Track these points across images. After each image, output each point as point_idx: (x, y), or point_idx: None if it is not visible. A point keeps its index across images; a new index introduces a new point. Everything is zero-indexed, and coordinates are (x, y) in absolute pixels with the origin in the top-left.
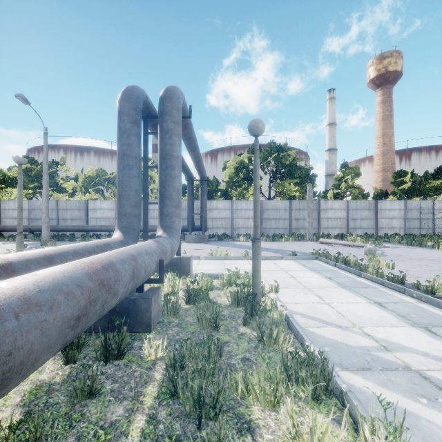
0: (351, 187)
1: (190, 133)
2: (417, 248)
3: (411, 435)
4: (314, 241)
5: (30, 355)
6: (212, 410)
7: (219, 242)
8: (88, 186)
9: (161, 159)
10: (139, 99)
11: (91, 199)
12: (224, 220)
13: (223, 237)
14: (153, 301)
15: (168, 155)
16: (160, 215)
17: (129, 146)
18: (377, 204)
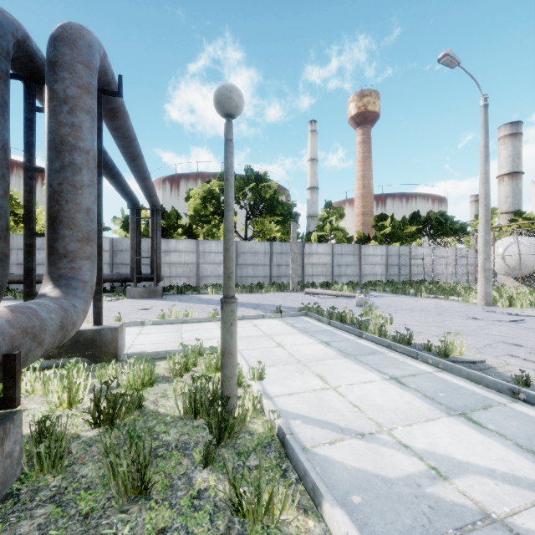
0: (335, 229)
1: (124, 127)
2: (402, 296)
3: None
4: (299, 291)
5: None
6: None
7: (179, 296)
8: None
9: (50, 150)
10: (4, 31)
11: None
12: (186, 266)
13: (184, 290)
14: None
15: (67, 145)
16: (49, 256)
17: None
18: (361, 248)
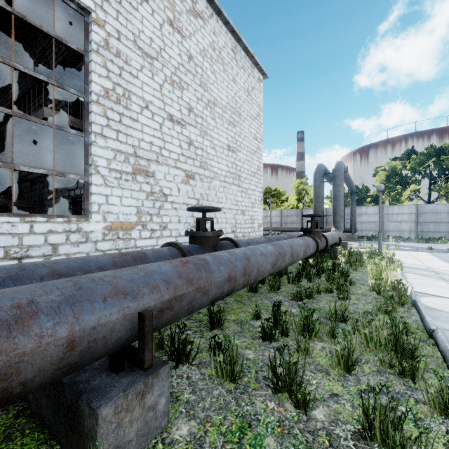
0: None
1: (345, 175)
2: None
3: (410, 272)
4: None
5: (330, 242)
6: (359, 259)
7: (368, 241)
8: None
9: (333, 197)
10: (323, 171)
11: None
12: (373, 224)
13: (371, 238)
14: (337, 250)
15: (337, 195)
16: (333, 222)
17: (319, 193)
18: None
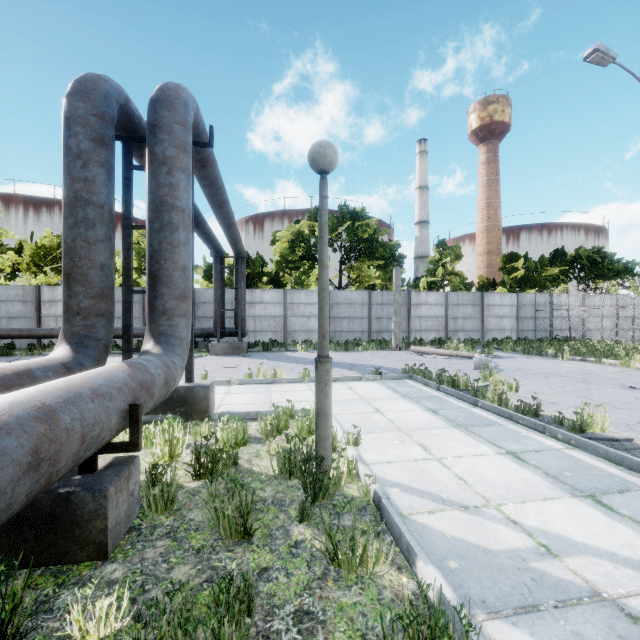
0: (450, 274)
1: (212, 176)
2: (537, 358)
3: None
4: (403, 350)
5: None
6: None
7: (265, 353)
8: (41, 262)
9: (151, 210)
10: (110, 100)
11: (48, 284)
12: (272, 320)
13: (271, 346)
14: (114, 492)
15: (166, 205)
16: (150, 313)
17: (87, 184)
18: (484, 297)
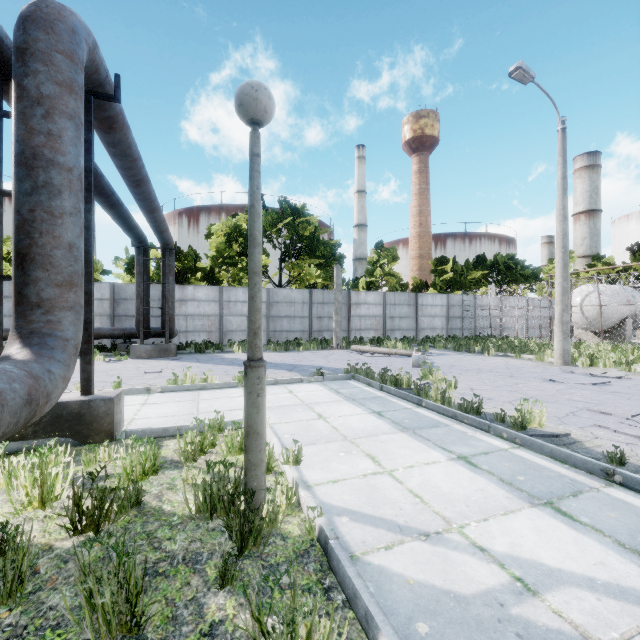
0: (387, 275)
1: (124, 143)
2: (466, 354)
3: None
4: (344, 349)
5: None
6: None
7: (198, 355)
8: None
9: (19, 165)
10: None
11: None
12: (206, 319)
13: (204, 348)
14: None
15: (41, 159)
16: (17, 305)
17: None
18: (418, 297)
